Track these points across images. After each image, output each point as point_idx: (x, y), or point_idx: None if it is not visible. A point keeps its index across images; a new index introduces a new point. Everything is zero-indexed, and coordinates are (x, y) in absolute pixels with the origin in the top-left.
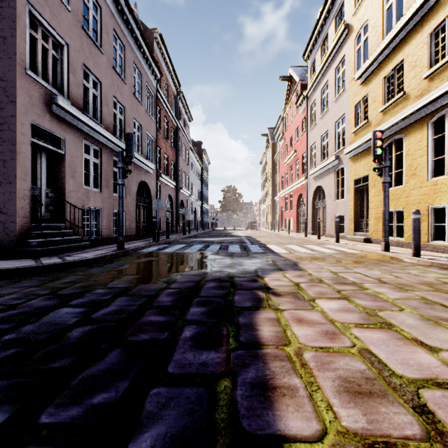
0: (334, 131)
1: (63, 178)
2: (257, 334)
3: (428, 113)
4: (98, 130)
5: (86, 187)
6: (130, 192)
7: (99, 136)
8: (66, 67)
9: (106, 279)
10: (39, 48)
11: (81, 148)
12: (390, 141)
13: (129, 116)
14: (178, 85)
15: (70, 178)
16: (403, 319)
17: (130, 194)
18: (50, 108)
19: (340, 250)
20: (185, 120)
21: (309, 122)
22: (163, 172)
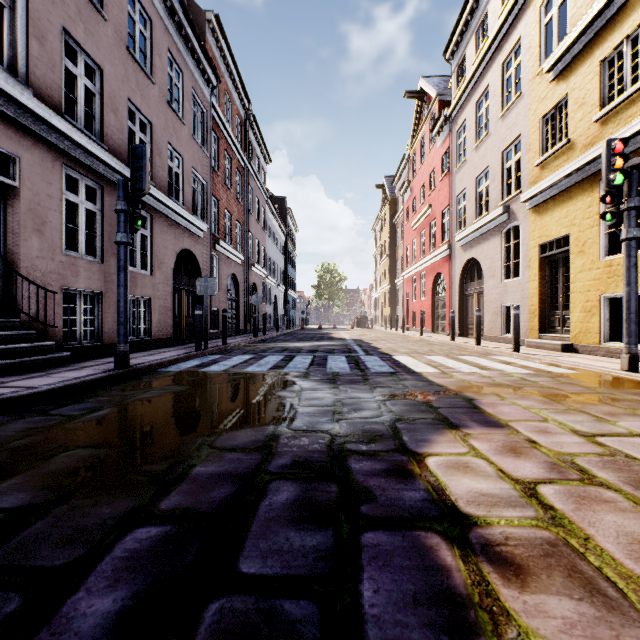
0: (500, 166)
1: (16, 232)
2: None
3: None
4: (93, 151)
5: (70, 252)
6: (162, 267)
7: (96, 162)
8: (24, 25)
9: (3, 466)
10: None
11: (58, 181)
12: None
13: (160, 139)
14: (248, 103)
15: (32, 234)
16: None
17: (162, 269)
18: None
19: (533, 368)
20: (259, 160)
21: (454, 159)
22: (222, 238)
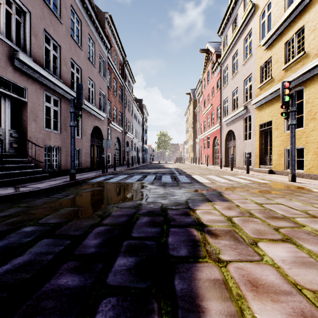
0: (242, 87)
1: (26, 121)
2: None
3: None
4: (57, 84)
5: (47, 129)
6: (85, 134)
7: (58, 88)
8: (29, 30)
9: (44, 212)
10: (3, 11)
11: (42, 98)
12: (291, 93)
13: (85, 75)
14: (124, 55)
15: (32, 122)
16: None
17: (85, 135)
18: (13, 62)
19: (252, 180)
20: (129, 82)
21: (222, 82)
22: (112, 120)
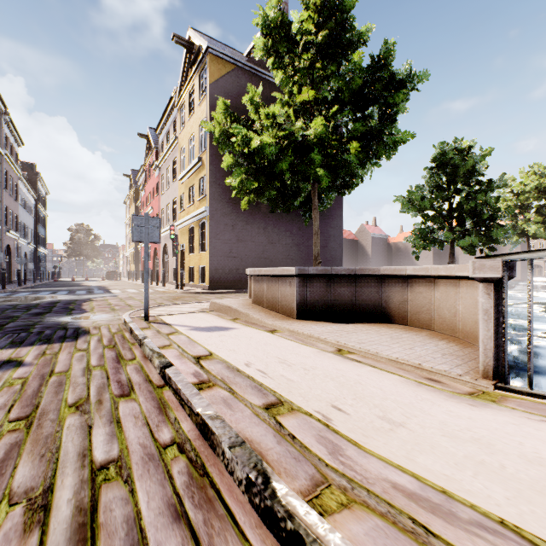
0: (172, 206)
1: None
2: (83, 304)
3: (199, 219)
4: None
5: None
6: None
7: None
8: None
9: None
10: None
11: None
12: (191, 227)
13: None
14: (5, 108)
15: None
16: (130, 301)
17: None
18: None
19: (157, 290)
20: (12, 145)
21: (161, 189)
22: None
